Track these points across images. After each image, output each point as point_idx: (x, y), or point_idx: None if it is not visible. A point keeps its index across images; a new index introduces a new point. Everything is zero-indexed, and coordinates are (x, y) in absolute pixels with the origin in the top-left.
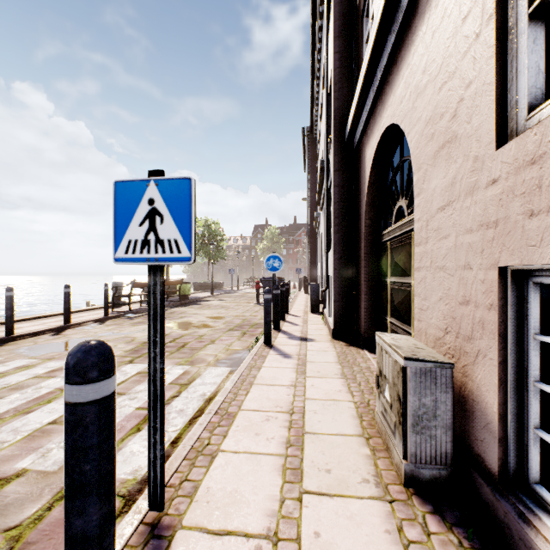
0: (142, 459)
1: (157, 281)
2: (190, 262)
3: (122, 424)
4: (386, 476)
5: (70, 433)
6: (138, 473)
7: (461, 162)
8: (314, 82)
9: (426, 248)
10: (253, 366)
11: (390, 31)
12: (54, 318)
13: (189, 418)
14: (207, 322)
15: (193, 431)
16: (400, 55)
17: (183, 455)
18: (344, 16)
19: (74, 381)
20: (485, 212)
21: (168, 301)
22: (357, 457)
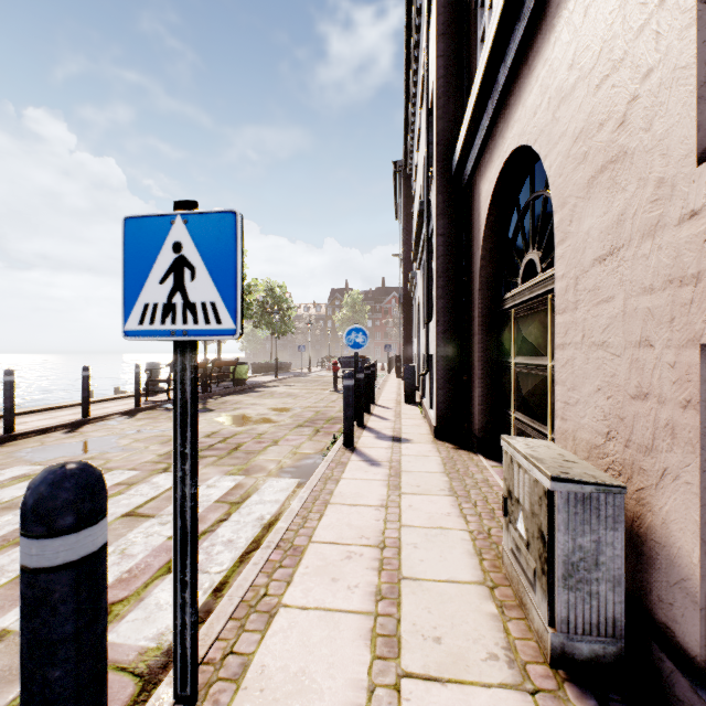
0: (171, 615)
1: (187, 365)
2: (234, 337)
3: (147, 562)
4: (522, 649)
5: (26, 618)
6: (165, 637)
7: (633, 190)
8: (409, 102)
9: (575, 317)
10: (328, 477)
11: (519, 16)
12: (70, 410)
13: (240, 553)
14: (269, 416)
15: (245, 575)
16: (532, 49)
17: (228, 613)
18: (450, 8)
19: (33, 532)
20: (678, 261)
21: (219, 387)
22: (479, 618)
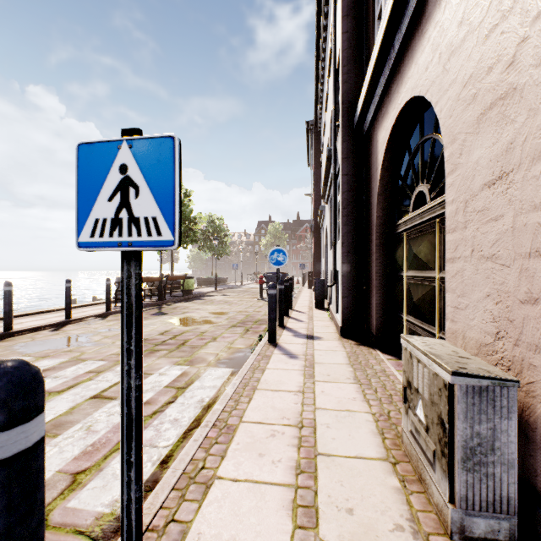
0: None
1: (132, 272)
2: (173, 247)
3: (108, 437)
4: (424, 521)
5: None
6: (118, 504)
7: (523, 120)
8: (319, 73)
9: (464, 235)
10: (256, 368)
11: None
12: (56, 313)
13: (183, 430)
14: (209, 318)
15: (186, 450)
16: (424, 15)
17: (171, 484)
18: None
19: None
20: None
21: (172, 296)
22: (385, 491)
